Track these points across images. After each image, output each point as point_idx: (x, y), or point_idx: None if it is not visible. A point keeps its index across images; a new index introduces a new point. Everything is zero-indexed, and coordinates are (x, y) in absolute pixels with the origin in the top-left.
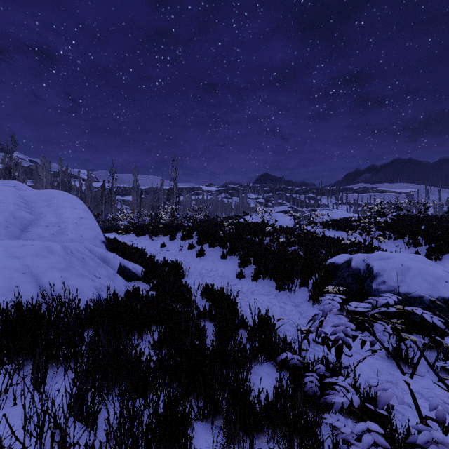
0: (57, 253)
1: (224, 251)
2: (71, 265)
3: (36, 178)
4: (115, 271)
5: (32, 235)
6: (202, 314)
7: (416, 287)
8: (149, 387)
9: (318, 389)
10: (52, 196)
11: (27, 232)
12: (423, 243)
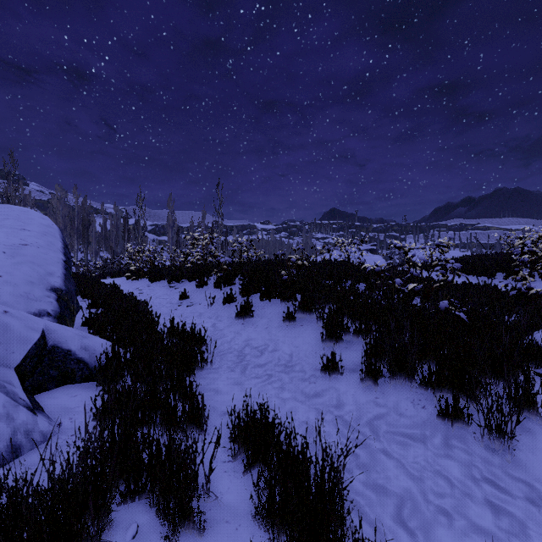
0: None
1: (290, 308)
2: None
3: (49, 212)
4: (12, 362)
5: None
6: None
7: None
8: None
9: None
10: None
11: None
12: None
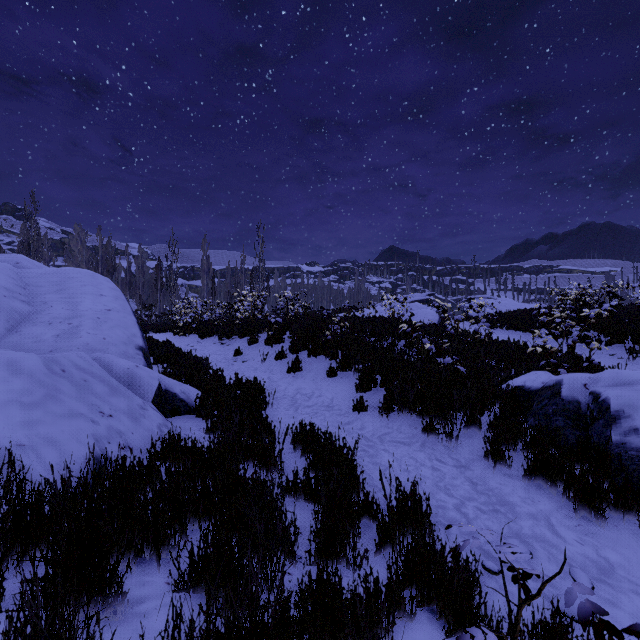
0: (30, 373)
1: (333, 363)
2: (55, 395)
3: (67, 255)
4: (149, 398)
5: (24, 337)
6: (292, 486)
7: None
8: None
9: None
10: (69, 277)
11: (16, 333)
12: None
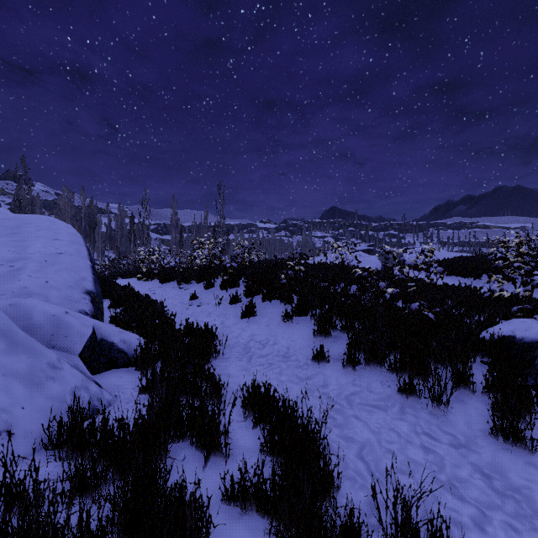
0: None
1: (288, 308)
2: None
3: (56, 212)
4: (76, 351)
5: None
6: (238, 491)
7: None
8: None
9: None
10: (26, 222)
11: None
12: None
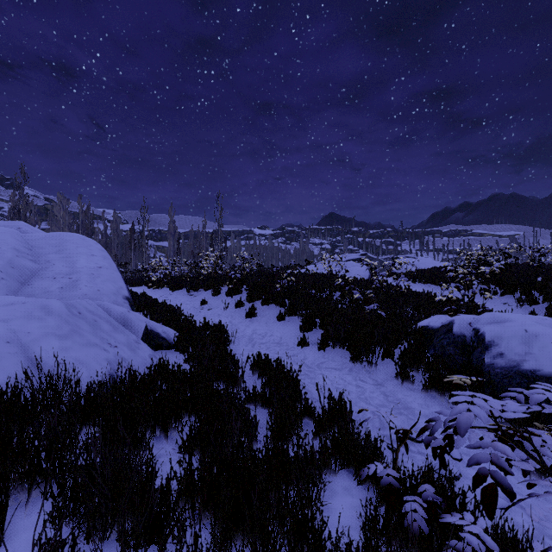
0: (58, 314)
1: (282, 310)
2: (77, 330)
3: (51, 219)
4: (139, 336)
5: (35, 289)
6: (252, 397)
7: (548, 363)
8: (159, 548)
9: (425, 523)
10: (64, 240)
11: (28, 285)
12: (540, 300)
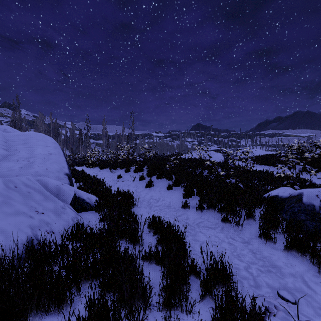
0: None
1: (170, 182)
2: (8, 201)
3: (35, 127)
4: (68, 202)
5: (2, 168)
6: (148, 255)
7: None
8: None
9: None
10: (30, 137)
11: None
12: None
